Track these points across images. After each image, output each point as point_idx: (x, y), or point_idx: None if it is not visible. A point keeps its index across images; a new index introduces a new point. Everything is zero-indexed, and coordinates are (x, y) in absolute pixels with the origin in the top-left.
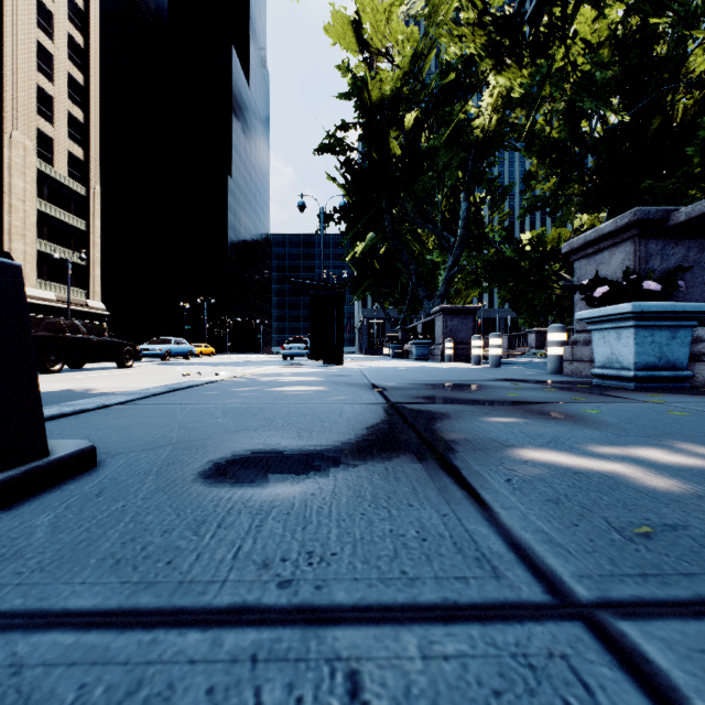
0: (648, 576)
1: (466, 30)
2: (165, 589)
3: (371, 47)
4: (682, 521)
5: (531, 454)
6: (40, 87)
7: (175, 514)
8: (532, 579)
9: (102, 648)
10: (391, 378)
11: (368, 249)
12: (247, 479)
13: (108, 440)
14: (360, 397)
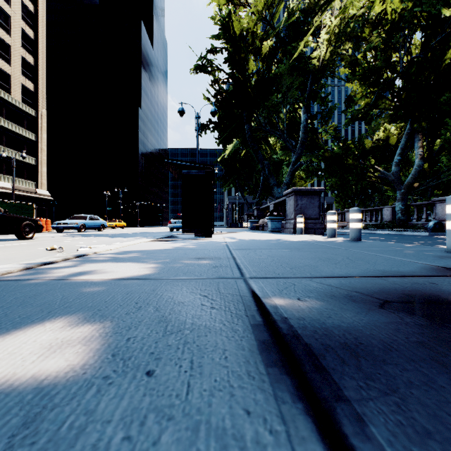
0: None
1: None
2: None
3: (235, 0)
4: None
5: None
6: None
7: None
8: None
9: None
10: (275, 267)
11: (232, 154)
12: None
13: None
14: None
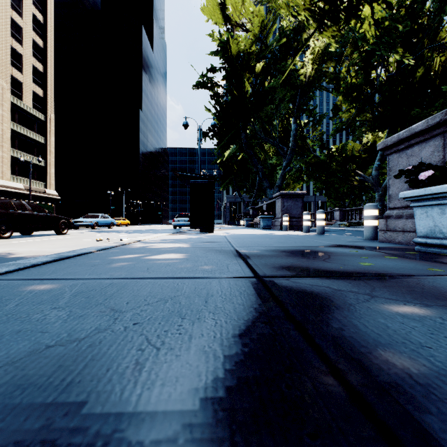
0: None
1: None
2: None
3: (232, 21)
4: None
5: None
6: (13, 48)
7: None
8: None
9: None
10: (250, 244)
11: (230, 156)
12: None
13: None
14: (227, 267)
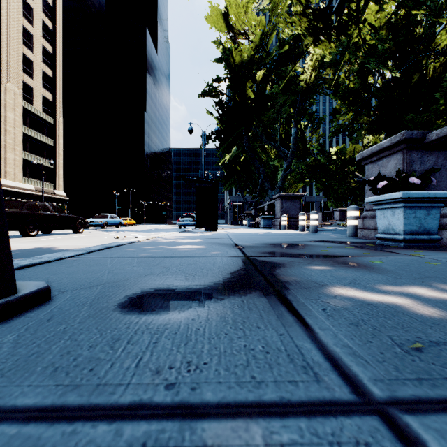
0: (422, 380)
1: (295, 18)
2: (86, 390)
3: (235, 29)
4: (442, 339)
5: (338, 291)
6: (24, 55)
7: (99, 334)
8: (342, 383)
9: (36, 437)
10: (247, 240)
11: (233, 158)
12: (149, 309)
13: (60, 281)
14: (227, 252)
